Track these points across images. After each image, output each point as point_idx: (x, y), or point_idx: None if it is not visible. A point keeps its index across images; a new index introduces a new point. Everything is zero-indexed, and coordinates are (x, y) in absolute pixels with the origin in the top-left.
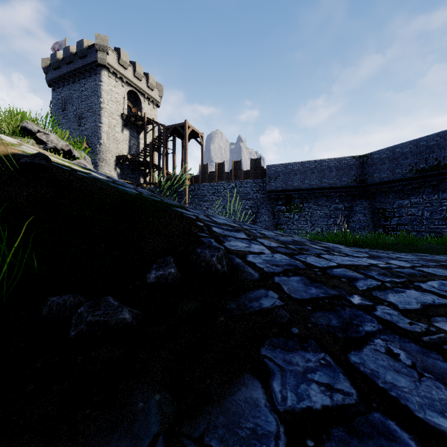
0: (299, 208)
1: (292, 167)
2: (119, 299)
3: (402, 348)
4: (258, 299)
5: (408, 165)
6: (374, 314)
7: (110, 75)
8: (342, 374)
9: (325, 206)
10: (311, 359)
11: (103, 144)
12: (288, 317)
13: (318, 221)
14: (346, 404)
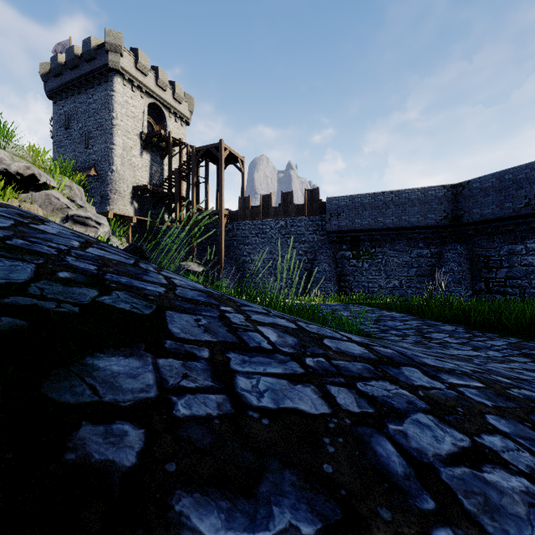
0: (369, 254)
1: (361, 200)
2: None
3: None
4: None
5: (524, 198)
6: None
7: (124, 82)
8: None
9: (405, 251)
10: None
11: (116, 172)
12: None
13: (396, 272)
14: None
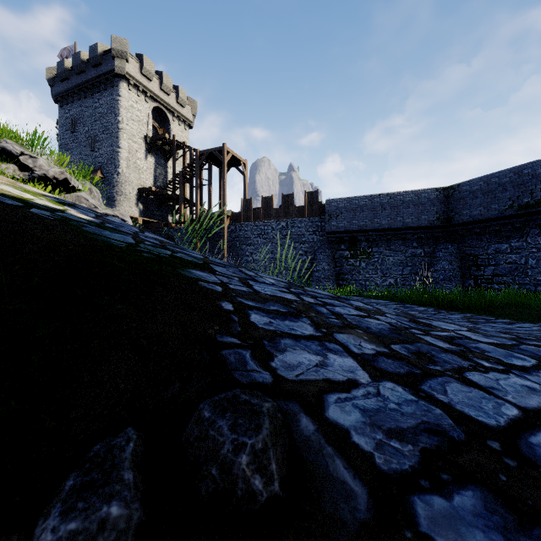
0: (366, 254)
1: (358, 202)
2: None
3: None
4: None
5: (508, 200)
6: None
7: (130, 87)
8: None
9: (400, 251)
10: None
11: (122, 174)
12: None
13: (391, 270)
14: None
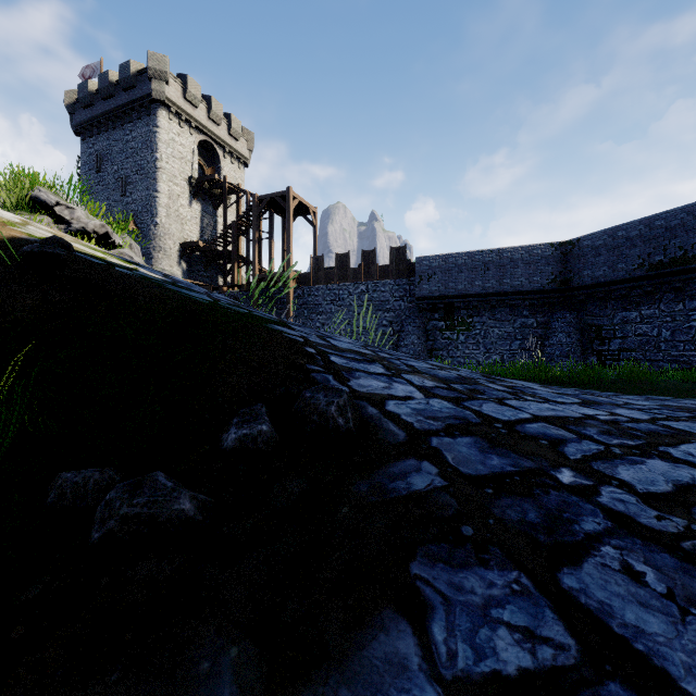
0: (466, 324)
1: (456, 260)
2: (175, 475)
3: (649, 563)
4: (405, 477)
5: (637, 258)
6: (596, 502)
7: (170, 116)
8: (550, 610)
9: (507, 321)
10: (497, 582)
11: (161, 225)
12: (456, 507)
13: (496, 345)
14: (560, 665)
